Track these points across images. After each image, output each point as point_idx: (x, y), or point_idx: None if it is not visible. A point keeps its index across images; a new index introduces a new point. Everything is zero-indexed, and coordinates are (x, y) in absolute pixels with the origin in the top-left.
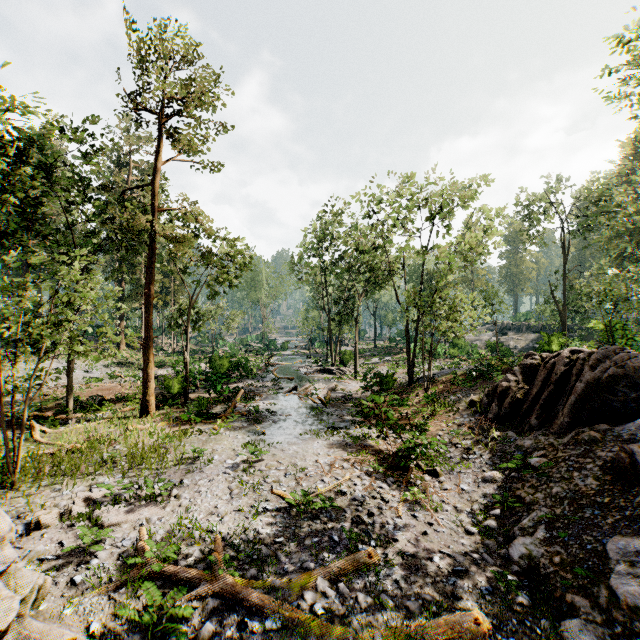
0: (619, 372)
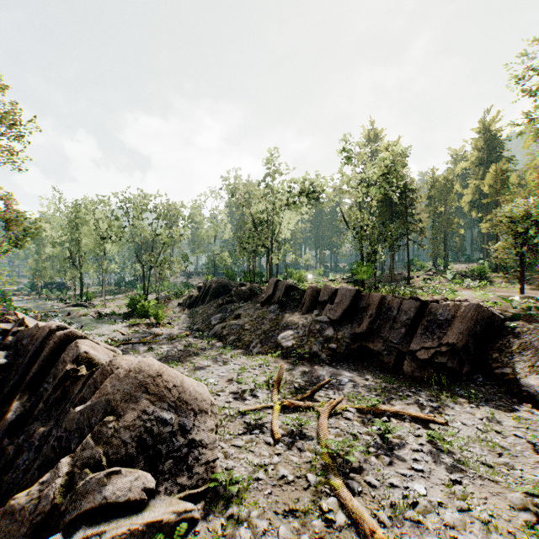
0: (221, 284)
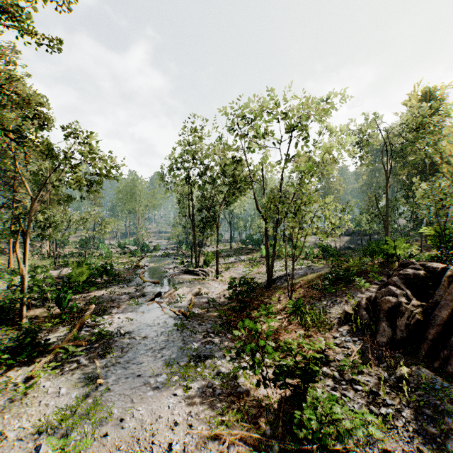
0: None
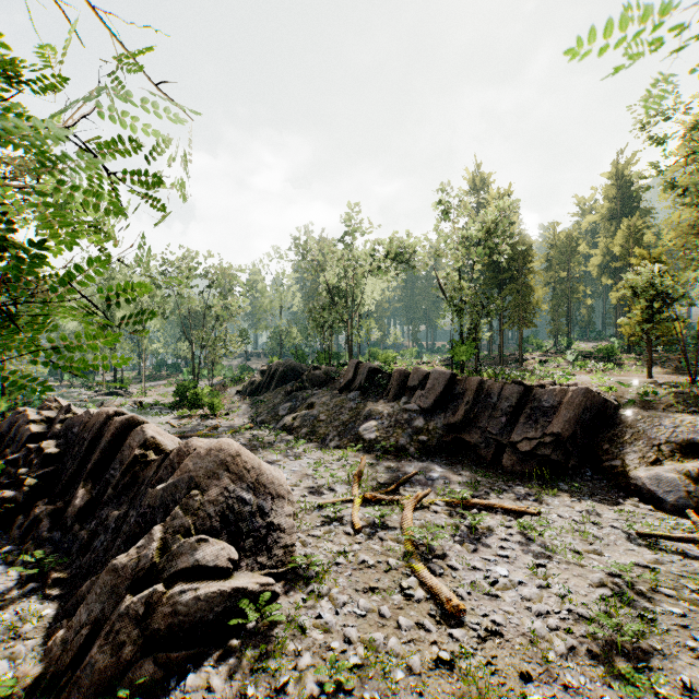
0: (289, 367)
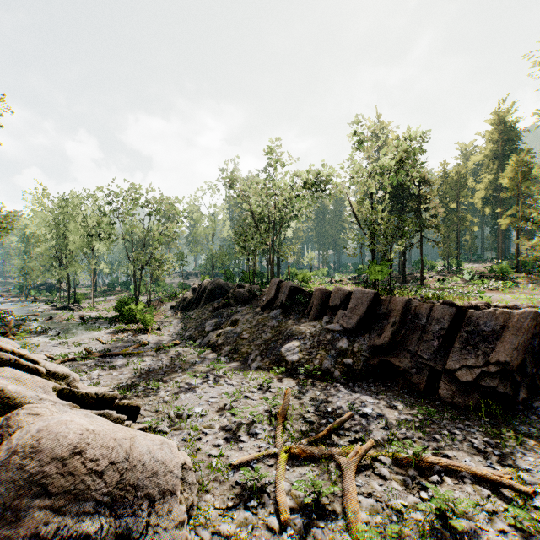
0: (217, 285)
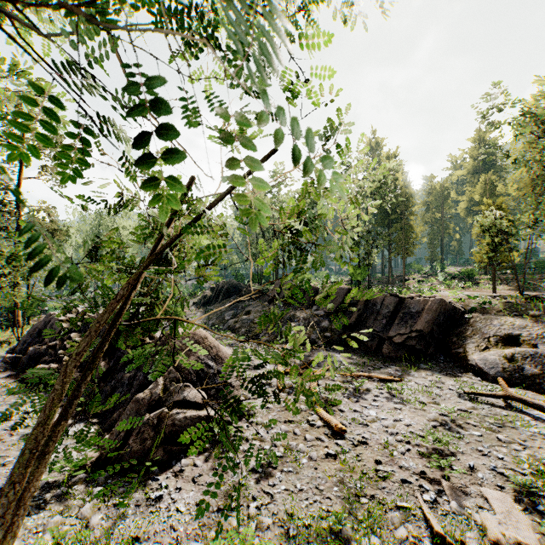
0: (232, 285)
